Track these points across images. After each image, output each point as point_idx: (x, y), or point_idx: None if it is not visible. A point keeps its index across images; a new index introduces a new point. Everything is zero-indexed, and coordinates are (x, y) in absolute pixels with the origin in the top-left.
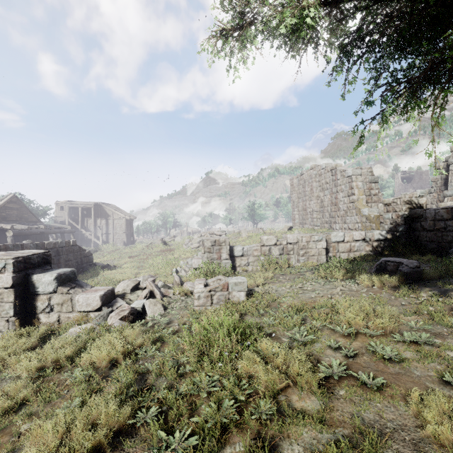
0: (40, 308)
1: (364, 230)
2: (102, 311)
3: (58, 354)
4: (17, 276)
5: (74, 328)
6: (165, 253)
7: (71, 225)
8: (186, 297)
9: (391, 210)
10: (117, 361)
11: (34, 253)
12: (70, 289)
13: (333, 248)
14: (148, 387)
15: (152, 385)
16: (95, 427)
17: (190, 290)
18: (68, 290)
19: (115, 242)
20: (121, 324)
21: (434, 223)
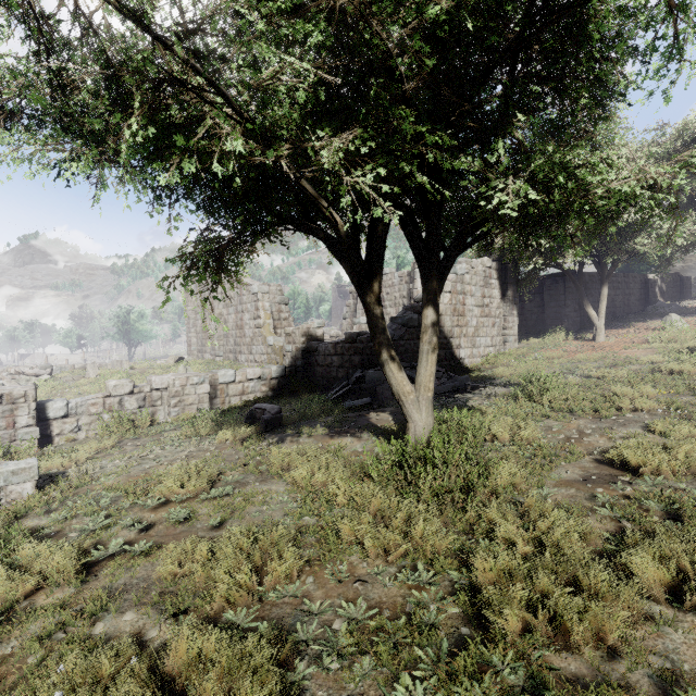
0: None
1: (270, 363)
2: None
3: None
4: None
5: None
6: None
7: None
8: None
9: (291, 341)
10: None
11: None
12: None
13: (221, 392)
14: None
15: None
16: None
17: None
18: None
19: None
20: None
21: (325, 358)
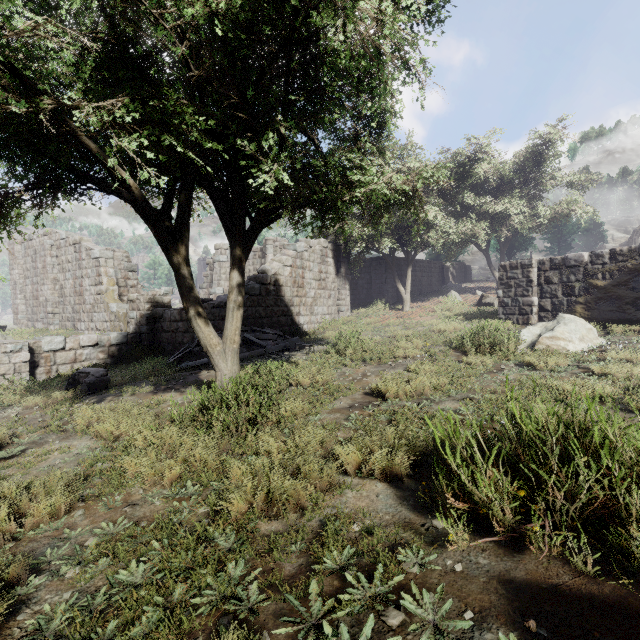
0: None
1: (114, 331)
2: None
3: None
4: None
5: None
6: None
7: None
8: None
9: (136, 308)
10: None
11: None
12: None
13: (45, 360)
14: None
15: None
16: None
17: None
18: None
19: None
20: None
21: (170, 324)
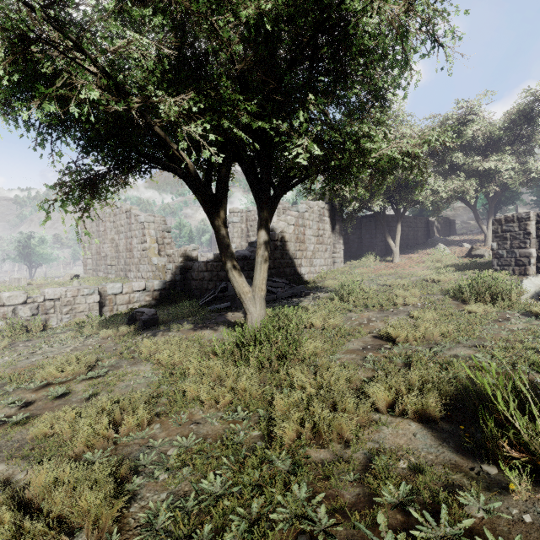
0: None
1: (155, 279)
2: None
3: None
4: None
5: None
6: None
7: None
8: None
9: (172, 261)
10: None
11: None
12: None
13: (109, 301)
14: None
15: None
16: None
17: None
18: None
19: None
20: None
21: (198, 274)
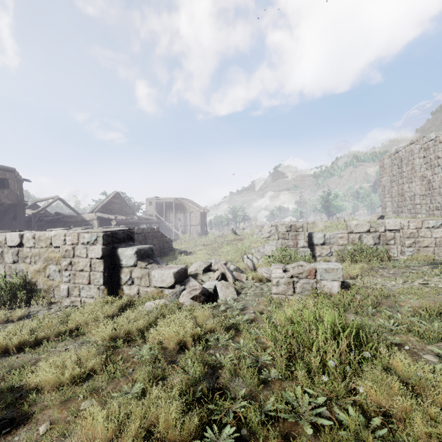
0: (124, 280)
1: None
2: (176, 288)
3: (129, 326)
4: (106, 248)
5: (150, 302)
6: (235, 242)
7: (158, 218)
8: (260, 284)
9: None
10: (186, 344)
11: (120, 229)
12: (148, 264)
13: None
14: (220, 392)
15: (225, 387)
16: (152, 434)
17: (265, 276)
18: (146, 265)
19: (191, 233)
20: (192, 304)
21: None
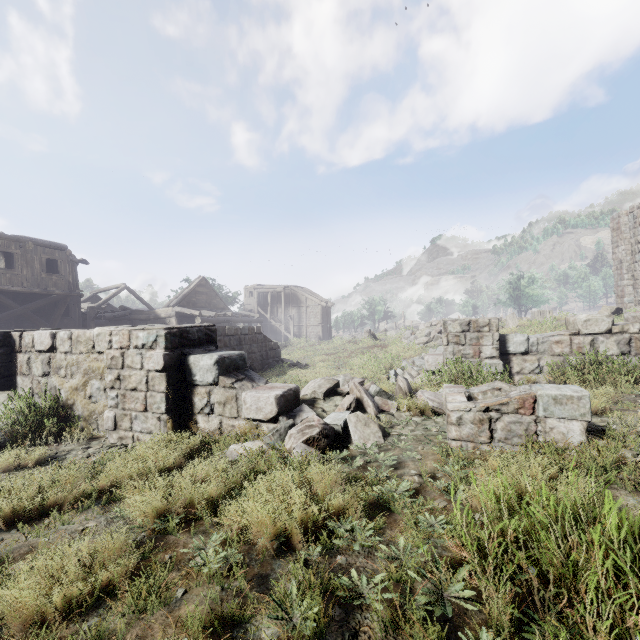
0: (198, 406)
1: None
2: (279, 422)
3: (192, 493)
4: (170, 355)
5: (236, 446)
6: (374, 351)
7: (260, 314)
8: (423, 418)
9: None
10: (291, 540)
11: (194, 325)
12: (235, 382)
13: None
14: None
15: None
16: None
17: (431, 406)
18: (232, 383)
19: (309, 336)
20: (306, 452)
21: None
